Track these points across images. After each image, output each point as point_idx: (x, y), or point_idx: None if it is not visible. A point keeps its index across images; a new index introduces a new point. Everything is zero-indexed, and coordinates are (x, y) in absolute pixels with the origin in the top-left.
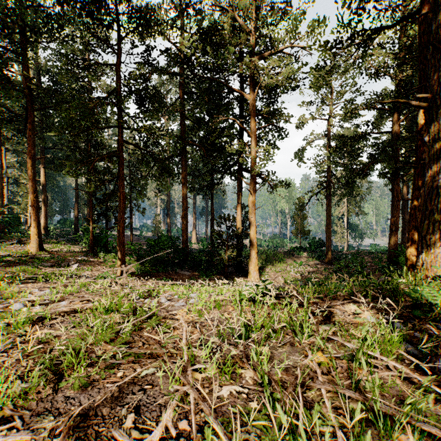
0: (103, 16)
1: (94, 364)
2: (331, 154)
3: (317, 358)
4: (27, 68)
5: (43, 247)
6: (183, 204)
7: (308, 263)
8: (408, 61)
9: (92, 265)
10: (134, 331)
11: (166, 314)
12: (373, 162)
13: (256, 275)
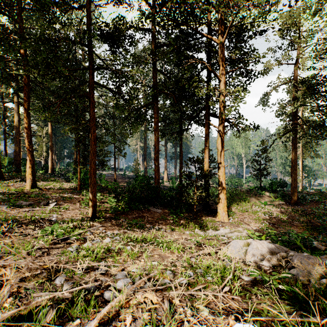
0: None
1: None
2: (302, 95)
3: None
4: (23, 31)
5: (36, 185)
6: (155, 148)
7: (272, 203)
8: None
9: (72, 203)
10: None
11: None
12: None
13: (225, 215)
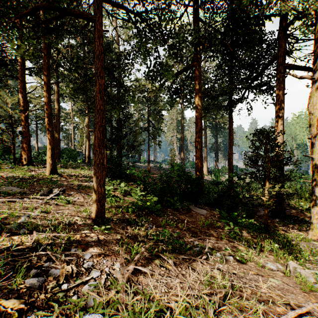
0: None
1: None
2: None
3: None
4: None
5: (56, 171)
6: (197, 125)
7: None
8: None
9: (86, 193)
10: None
11: None
12: None
13: None
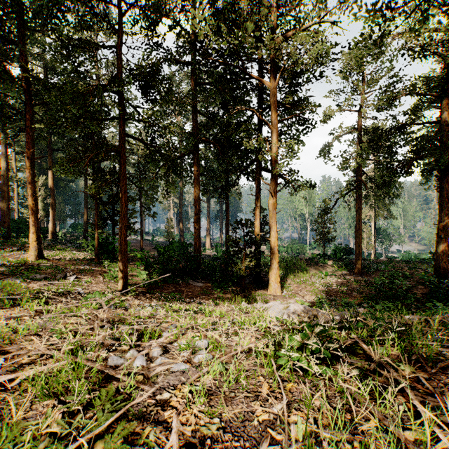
0: None
1: None
2: (364, 150)
3: None
4: (25, 59)
5: (42, 255)
6: (195, 207)
7: (334, 273)
8: None
9: (94, 276)
10: None
11: (149, 403)
12: (417, 157)
13: (278, 288)
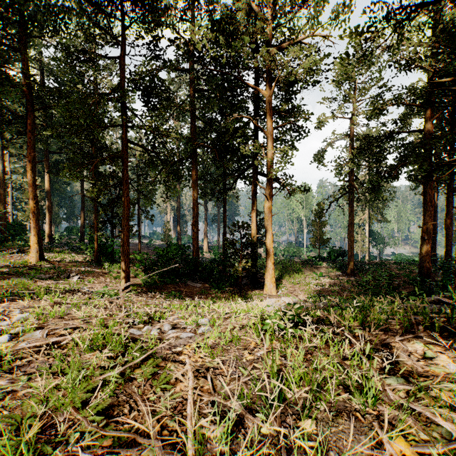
0: (104, 1)
1: (49, 453)
2: (355, 156)
3: (399, 450)
4: (27, 65)
5: (43, 257)
6: (194, 210)
7: (328, 274)
8: (442, 51)
9: (95, 277)
10: (120, 384)
11: (167, 353)
12: (402, 163)
13: (273, 287)
